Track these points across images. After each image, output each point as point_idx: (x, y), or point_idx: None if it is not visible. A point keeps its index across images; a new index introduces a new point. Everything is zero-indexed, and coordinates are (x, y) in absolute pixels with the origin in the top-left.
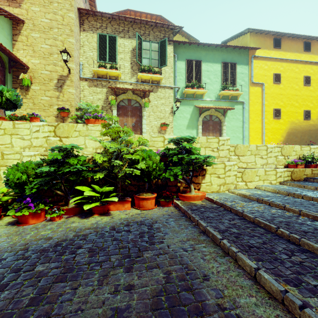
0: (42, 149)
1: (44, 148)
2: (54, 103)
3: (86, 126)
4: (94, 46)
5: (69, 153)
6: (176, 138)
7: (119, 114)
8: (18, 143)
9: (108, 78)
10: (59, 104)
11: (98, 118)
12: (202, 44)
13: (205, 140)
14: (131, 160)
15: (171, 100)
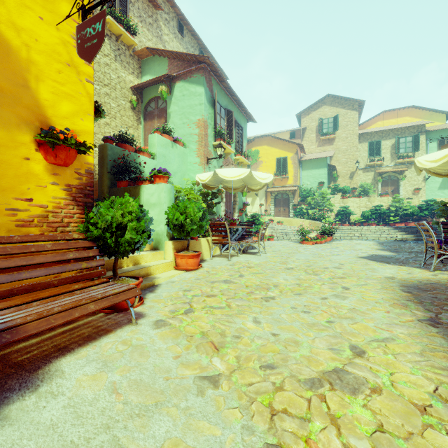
0: (364, 207)
1: (364, 206)
2: (348, 185)
3: (381, 198)
4: (366, 150)
5: (381, 207)
6: (425, 200)
7: (382, 185)
8: (355, 205)
9: (375, 166)
10: (351, 186)
11: (386, 194)
12: None
13: (444, 199)
14: (404, 209)
15: (423, 172)
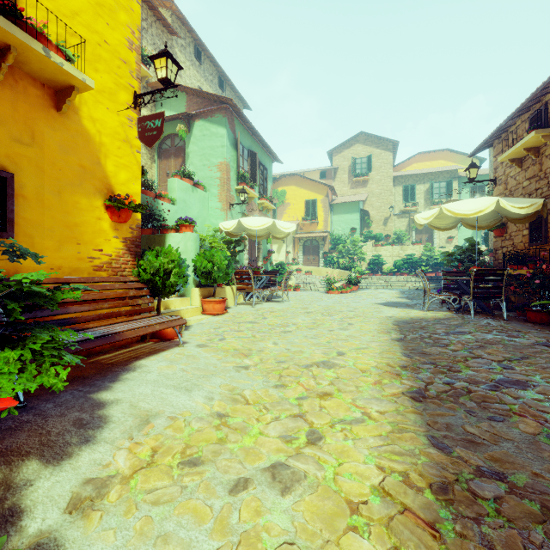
0: (396, 256)
1: (397, 255)
2: (382, 232)
3: (413, 246)
4: (400, 194)
5: (413, 256)
6: (455, 249)
7: (417, 233)
8: (388, 254)
9: (409, 212)
10: (385, 232)
11: (418, 242)
12: (485, 173)
13: None
14: (435, 258)
15: None
